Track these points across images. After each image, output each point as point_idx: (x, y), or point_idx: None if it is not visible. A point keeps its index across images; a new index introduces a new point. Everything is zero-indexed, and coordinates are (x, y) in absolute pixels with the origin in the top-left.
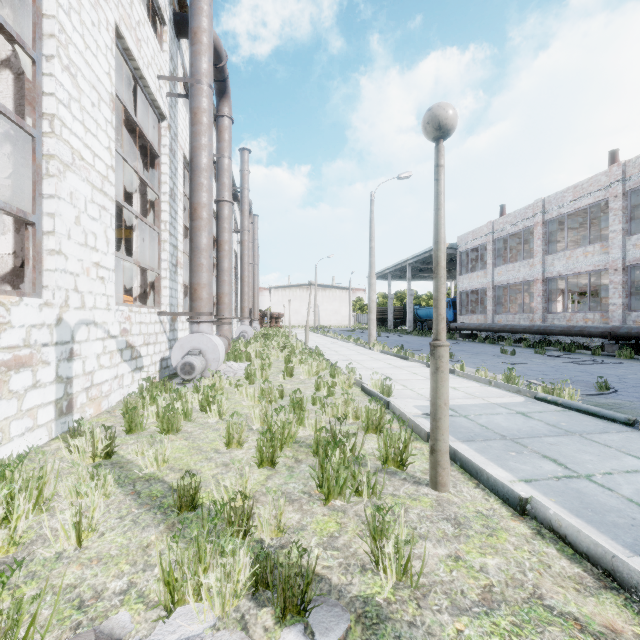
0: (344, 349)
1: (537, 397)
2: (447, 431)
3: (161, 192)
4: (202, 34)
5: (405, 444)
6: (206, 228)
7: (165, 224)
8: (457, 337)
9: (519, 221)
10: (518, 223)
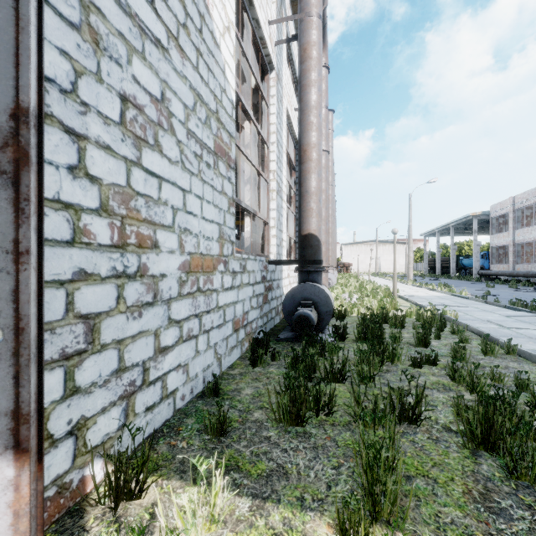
0: (391, 284)
1: (452, 294)
2: (396, 289)
3: None
4: (330, 168)
5: (389, 293)
6: (331, 236)
7: None
8: (483, 280)
9: (531, 198)
10: (530, 199)
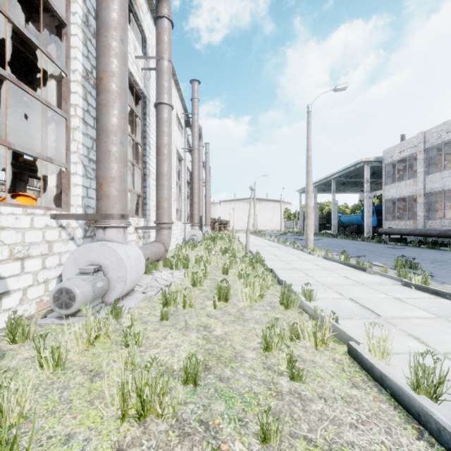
0: (283, 253)
1: None
2: None
3: (70, 70)
4: None
5: None
6: (115, 104)
7: (75, 108)
8: (386, 241)
9: None
10: None
